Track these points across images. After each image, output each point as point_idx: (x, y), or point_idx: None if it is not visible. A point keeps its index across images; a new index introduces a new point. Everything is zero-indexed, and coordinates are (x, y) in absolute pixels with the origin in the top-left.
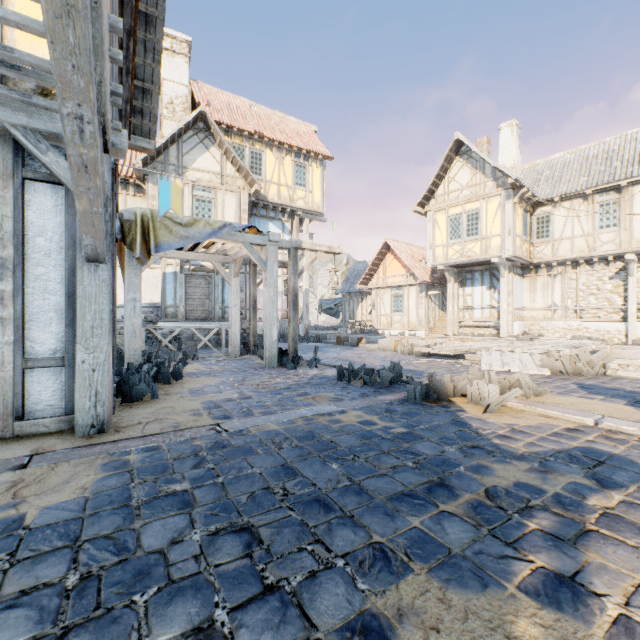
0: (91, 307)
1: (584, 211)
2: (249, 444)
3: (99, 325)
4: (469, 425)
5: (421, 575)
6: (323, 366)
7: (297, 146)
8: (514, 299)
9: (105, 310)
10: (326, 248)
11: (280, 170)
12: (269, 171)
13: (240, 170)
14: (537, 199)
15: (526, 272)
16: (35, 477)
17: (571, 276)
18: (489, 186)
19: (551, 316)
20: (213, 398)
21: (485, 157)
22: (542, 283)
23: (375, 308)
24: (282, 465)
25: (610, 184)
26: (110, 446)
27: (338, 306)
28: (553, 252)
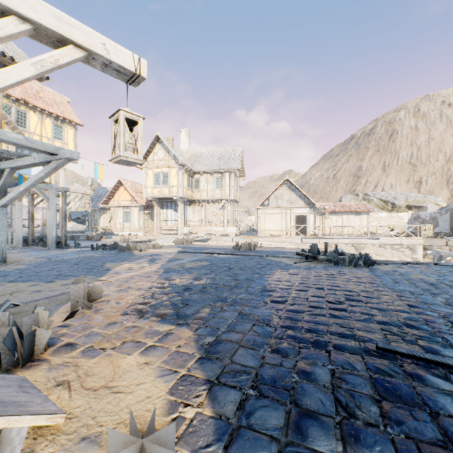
0: (1, 222)
1: (211, 179)
2: (67, 260)
3: (4, 228)
4: (133, 254)
5: (111, 263)
6: (82, 247)
7: (56, 114)
8: (185, 216)
9: (6, 223)
10: (83, 192)
11: (42, 126)
12: (33, 126)
13: (9, 123)
14: (194, 171)
15: (191, 204)
16: (5, 267)
17: (207, 207)
18: (172, 162)
19: (200, 224)
20: (37, 256)
21: (170, 148)
22: (197, 209)
23: (113, 219)
24: (80, 260)
25: (219, 170)
26: (17, 263)
27: (85, 216)
28: (201, 196)
